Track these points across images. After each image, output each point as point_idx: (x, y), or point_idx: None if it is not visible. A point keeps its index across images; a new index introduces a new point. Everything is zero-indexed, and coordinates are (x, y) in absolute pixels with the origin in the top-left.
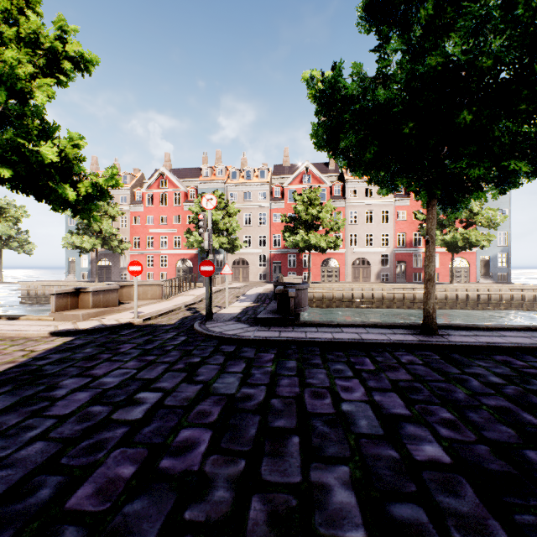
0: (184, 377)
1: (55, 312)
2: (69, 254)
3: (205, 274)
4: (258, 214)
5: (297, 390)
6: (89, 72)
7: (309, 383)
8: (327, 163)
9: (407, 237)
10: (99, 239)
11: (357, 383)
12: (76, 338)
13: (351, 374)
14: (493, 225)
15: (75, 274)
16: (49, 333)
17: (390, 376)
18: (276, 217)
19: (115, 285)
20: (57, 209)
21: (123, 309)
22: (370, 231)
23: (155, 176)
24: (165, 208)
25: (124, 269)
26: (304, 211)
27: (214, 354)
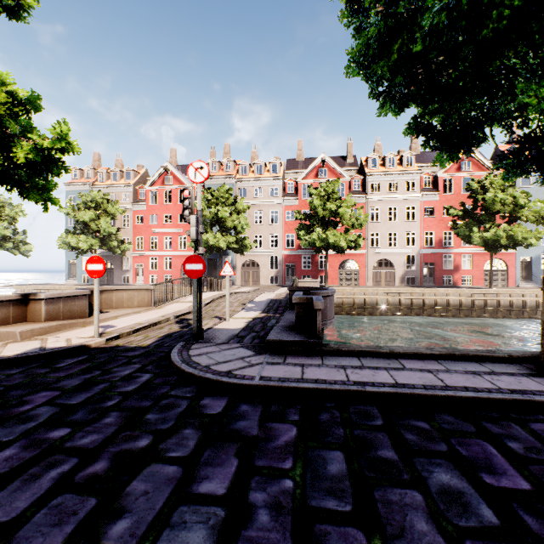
0: (82, 520)
1: None
2: (69, 256)
3: (192, 275)
4: (269, 212)
5: None
6: None
7: None
8: (345, 156)
9: (436, 236)
10: (97, 239)
11: None
12: None
13: (495, 517)
14: (542, 220)
15: (76, 277)
16: None
17: None
18: (289, 215)
19: (83, 290)
20: None
21: (92, 321)
22: (394, 229)
23: (159, 172)
24: (170, 206)
25: (126, 272)
26: (322, 206)
27: (182, 424)
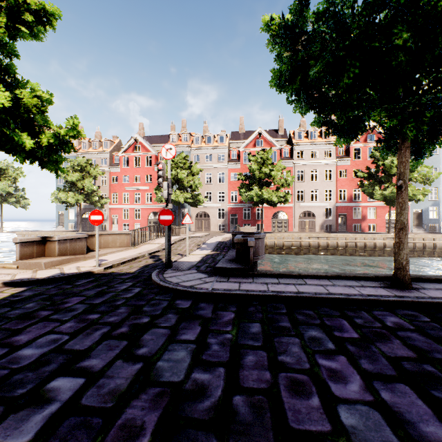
0: (122, 348)
1: (20, 260)
2: (58, 208)
3: (164, 223)
4: (217, 173)
5: (268, 377)
6: (52, 27)
7: (282, 362)
8: (277, 129)
9: (347, 193)
10: (82, 195)
11: (345, 363)
12: (28, 289)
13: (334, 347)
14: (428, 181)
15: (64, 225)
16: (1, 283)
17: (385, 350)
18: (233, 176)
19: (82, 234)
20: (21, 159)
21: (90, 256)
22: (315, 187)
23: (130, 142)
24: (139, 169)
25: (104, 221)
26: (258, 170)
27: (166, 312)
